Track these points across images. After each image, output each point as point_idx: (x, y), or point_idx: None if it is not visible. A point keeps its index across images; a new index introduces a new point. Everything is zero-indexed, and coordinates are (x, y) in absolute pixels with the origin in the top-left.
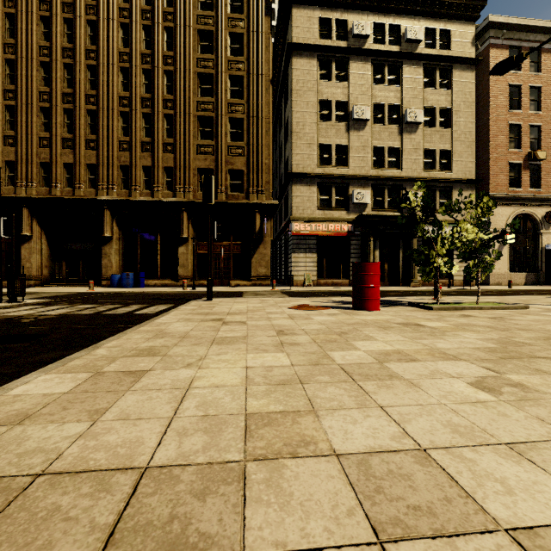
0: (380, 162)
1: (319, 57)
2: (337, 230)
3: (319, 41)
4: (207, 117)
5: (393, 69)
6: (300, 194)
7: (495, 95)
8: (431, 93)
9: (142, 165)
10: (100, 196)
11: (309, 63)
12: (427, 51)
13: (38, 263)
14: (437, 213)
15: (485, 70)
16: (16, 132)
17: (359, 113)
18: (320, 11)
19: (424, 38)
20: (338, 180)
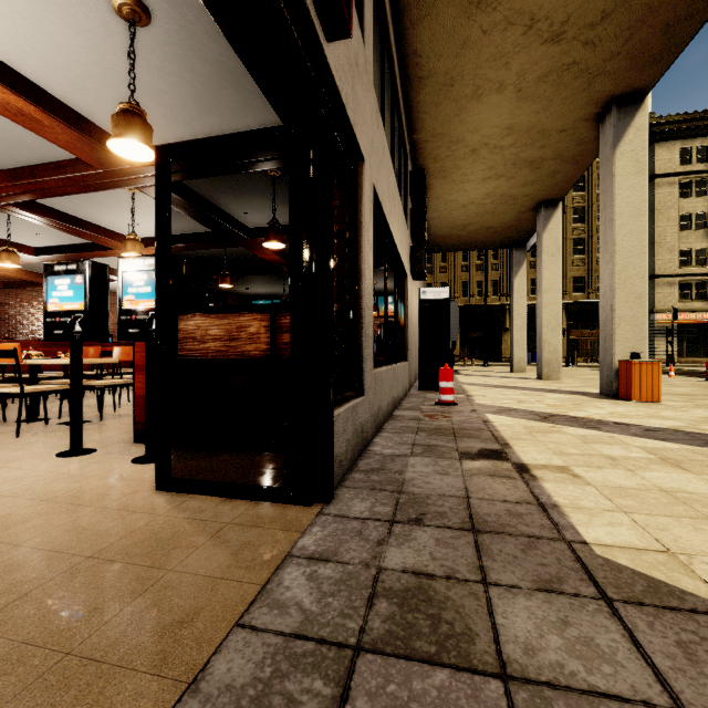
0: None
1: (680, 180)
2: (698, 318)
3: (680, 168)
4: (578, 239)
5: None
6: (662, 291)
7: None
8: None
9: (530, 278)
10: (504, 302)
11: (670, 186)
12: None
13: (458, 346)
14: None
15: None
16: (447, 264)
17: None
18: (681, 143)
19: None
20: (698, 277)
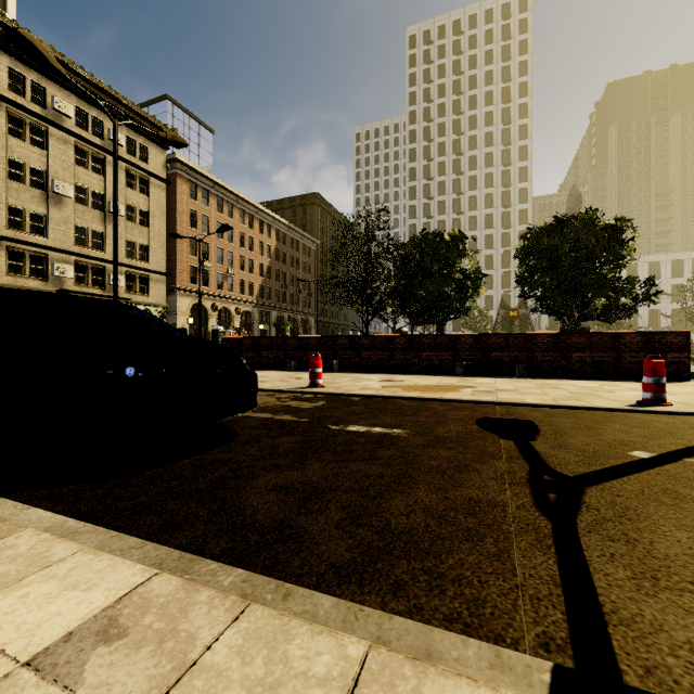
0: (84, 240)
1: (9, 109)
2: None
3: (9, 93)
4: None
5: (97, 158)
6: None
7: (181, 213)
8: (133, 193)
9: None
10: None
11: None
12: (129, 156)
13: None
14: (138, 296)
15: (174, 190)
16: None
17: (61, 188)
18: (11, 61)
19: (126, 144)
20: (35, 248)
